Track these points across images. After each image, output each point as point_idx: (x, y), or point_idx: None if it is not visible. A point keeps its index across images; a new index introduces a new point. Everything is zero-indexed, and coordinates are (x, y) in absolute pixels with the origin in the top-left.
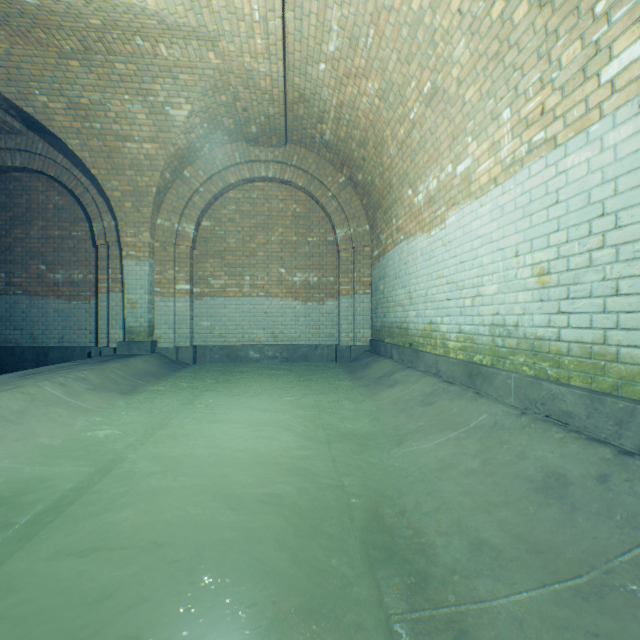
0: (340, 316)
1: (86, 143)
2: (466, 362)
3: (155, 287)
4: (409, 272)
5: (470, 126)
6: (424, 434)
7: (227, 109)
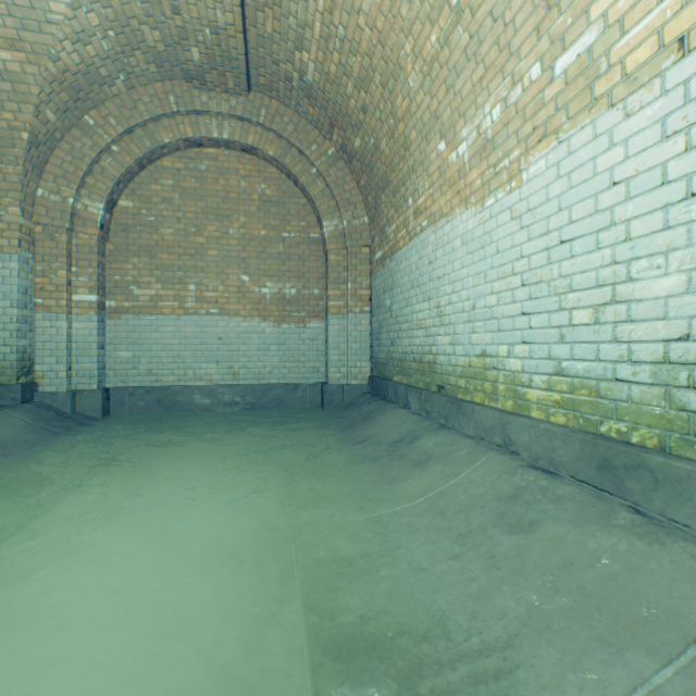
0: (328, 343)
1: None
2: (588, 435)
3: (34, 297)
4: (438, 275)
5: None
6: (563, 653)
7: (146, 7)
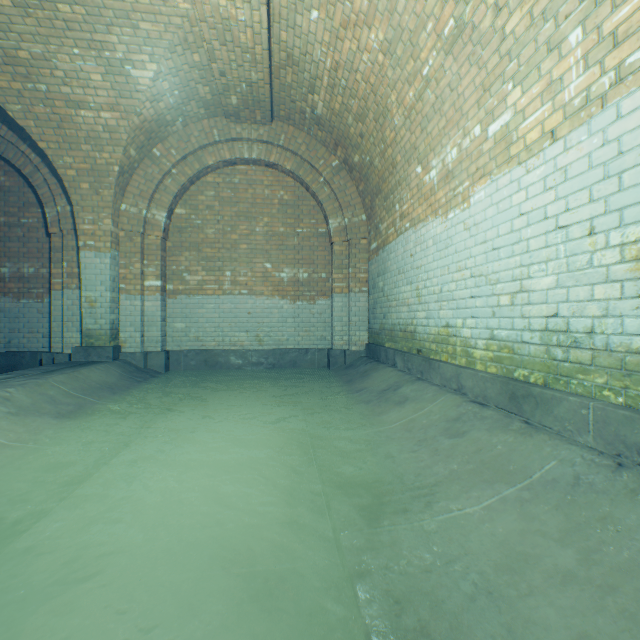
0: (333, 317)
1: (30, 109)
2: (505, 378)
3: (119, 283)
4: (417, 265)
5: (512, 67)
6: (463, 487)
7: (201, 73)
